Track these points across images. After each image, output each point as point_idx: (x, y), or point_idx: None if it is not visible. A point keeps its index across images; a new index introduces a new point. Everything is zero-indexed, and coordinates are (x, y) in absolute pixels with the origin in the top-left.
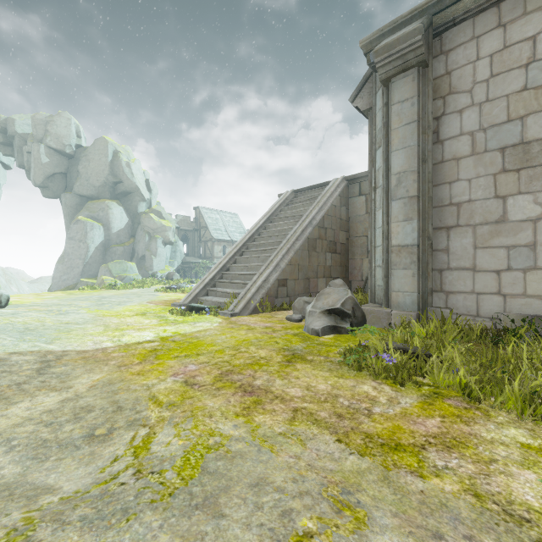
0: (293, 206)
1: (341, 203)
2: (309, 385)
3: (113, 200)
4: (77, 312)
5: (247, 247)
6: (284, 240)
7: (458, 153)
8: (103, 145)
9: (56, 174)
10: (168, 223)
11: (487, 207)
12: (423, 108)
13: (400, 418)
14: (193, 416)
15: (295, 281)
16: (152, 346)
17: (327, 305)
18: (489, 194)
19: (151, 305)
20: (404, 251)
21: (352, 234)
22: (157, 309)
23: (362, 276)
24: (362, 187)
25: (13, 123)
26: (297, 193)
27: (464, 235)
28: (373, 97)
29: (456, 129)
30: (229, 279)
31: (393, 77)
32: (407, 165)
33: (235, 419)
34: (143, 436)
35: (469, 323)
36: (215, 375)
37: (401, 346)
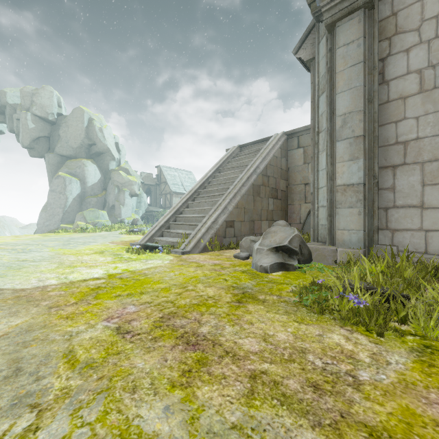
0: (239, 158)
1: (282, 155)
2: (266, 334)
3: (88, 159)
4: (40, 250)
5: (198, 194)
6: (231, 186)
7: (405, 92)
8: (80, 113)
9: (40, 138)
10: (134, 178)
11: (436, 144)
12: (368, 50)
13: (404, 392)
14: (108, 390)
15: (241, 223)
16: (96, 284)
17: (274, 242)
18: (438, 130)
19: (111, 244)
20: (349, 190)
21: (291, 182)
22: (116, 248)
23: (300, 219)
24: (300, 141)
25: (5, 95)
26: (242, 148)
27: (411, 173)
28: (316, 47)
29: (402, 68)
30: (182, 222)
31: (338, 21)
32: (353, 106)
33: (167, 394)
34: (15, 436)
35: (421, 260)
36: (155, 319)
37: (366, 285)
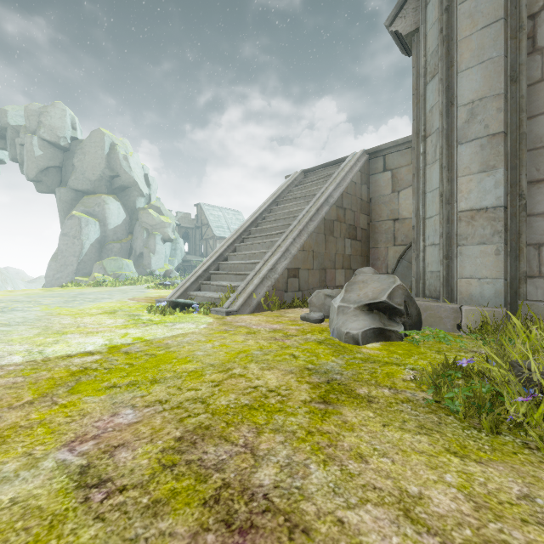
0: (303, 186)
1: (362, 180)
2: (403, 493)
3: (110, 195)
4: (27, 309)
5: (249, 233)
6: (294, 222)
7: None
8: (100, 137)
9: (50, 168)
10: (168, 219)
11: None
12: (511, 1)
13: None
14: None
15: (308, 271)
16: (83, 363)
17: (365, 297)
18: None
19: (130, 302)
20: (480, 218)
21: (375, 218)
22: (135, 306)
23: (386, 268)
24: (388, 161)
25: (6, 114)
26: (308, 173)
27: None
28: (421, 12)
29: None
30: (227, 271)
31: None
32: (486, 88)
33: None
34: None
35: None
36: (165, 445)
37: None
